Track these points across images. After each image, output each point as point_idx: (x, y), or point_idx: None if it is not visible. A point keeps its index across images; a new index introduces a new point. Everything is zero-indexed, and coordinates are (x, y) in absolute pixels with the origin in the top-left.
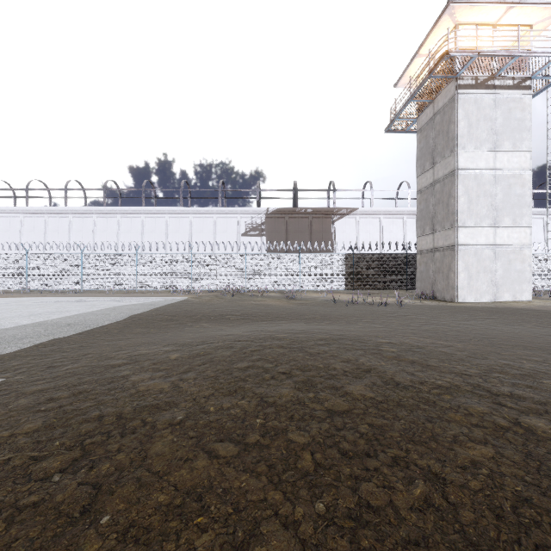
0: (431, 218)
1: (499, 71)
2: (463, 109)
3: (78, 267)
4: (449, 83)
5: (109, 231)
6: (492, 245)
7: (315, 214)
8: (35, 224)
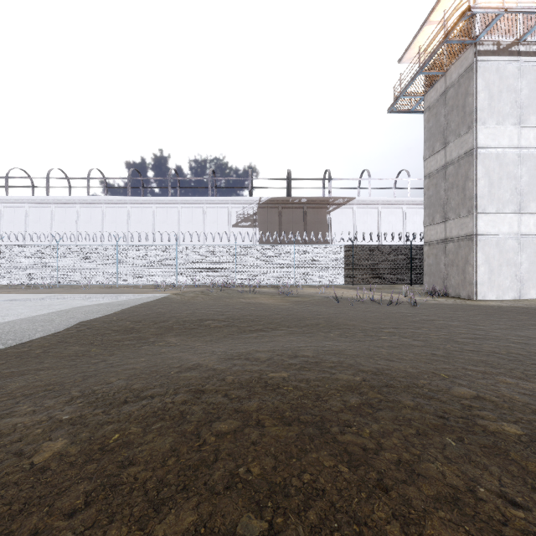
0: (443, 204)
1: (526, 33)
2: (483, 79)
3: (53, 259)
4: (466, 51)
5: (93, 221)
6: (516, 235)
7: (310, 204)
8: (16, 214)
